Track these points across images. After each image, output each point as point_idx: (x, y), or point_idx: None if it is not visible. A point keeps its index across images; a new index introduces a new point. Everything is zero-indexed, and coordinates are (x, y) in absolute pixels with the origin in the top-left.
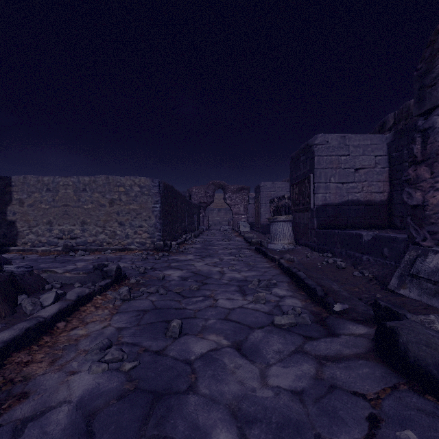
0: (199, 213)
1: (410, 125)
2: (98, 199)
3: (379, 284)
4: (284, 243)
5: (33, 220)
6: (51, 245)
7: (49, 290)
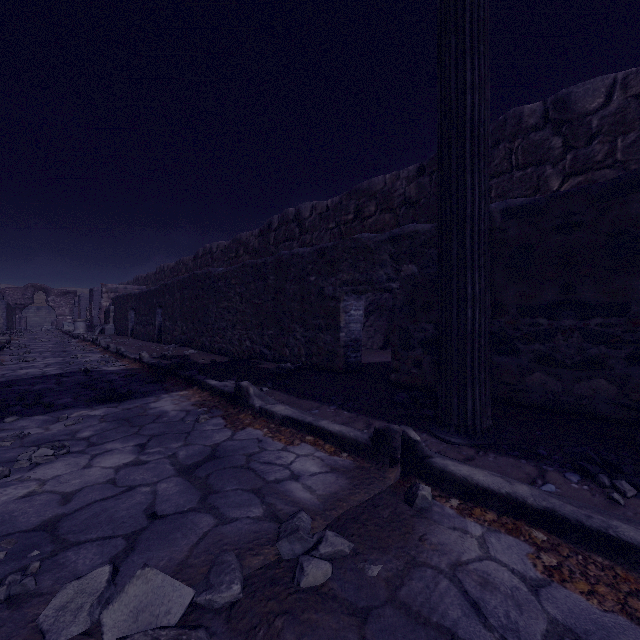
0: (16, 314)
1: None
2: None
3: None
4: (81, 331)
5: None
6: None
7: None
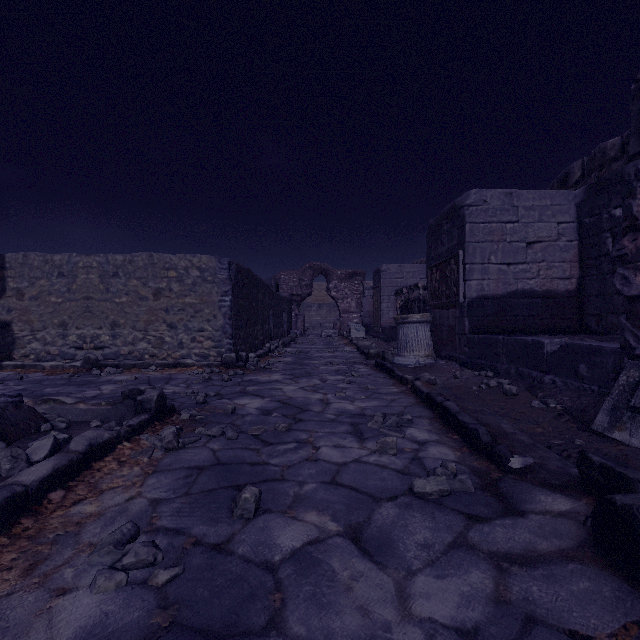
0: (291, 311)
1: (613, 175)
2: (137, 289)
3: (575, 421)
4: (418, 355)
5: (39, 321)
6: (66, 359)
7: (47, 433)
